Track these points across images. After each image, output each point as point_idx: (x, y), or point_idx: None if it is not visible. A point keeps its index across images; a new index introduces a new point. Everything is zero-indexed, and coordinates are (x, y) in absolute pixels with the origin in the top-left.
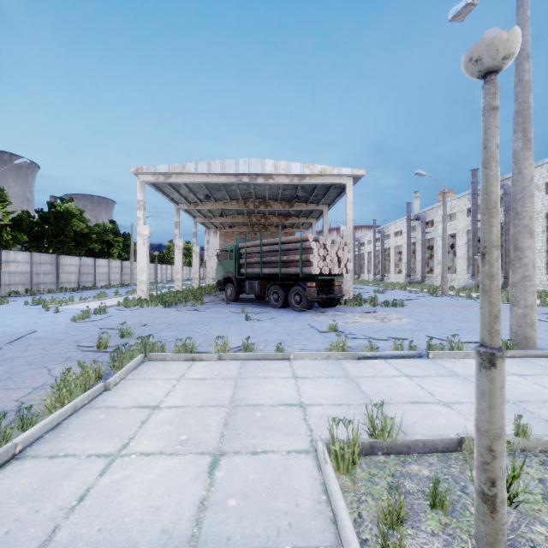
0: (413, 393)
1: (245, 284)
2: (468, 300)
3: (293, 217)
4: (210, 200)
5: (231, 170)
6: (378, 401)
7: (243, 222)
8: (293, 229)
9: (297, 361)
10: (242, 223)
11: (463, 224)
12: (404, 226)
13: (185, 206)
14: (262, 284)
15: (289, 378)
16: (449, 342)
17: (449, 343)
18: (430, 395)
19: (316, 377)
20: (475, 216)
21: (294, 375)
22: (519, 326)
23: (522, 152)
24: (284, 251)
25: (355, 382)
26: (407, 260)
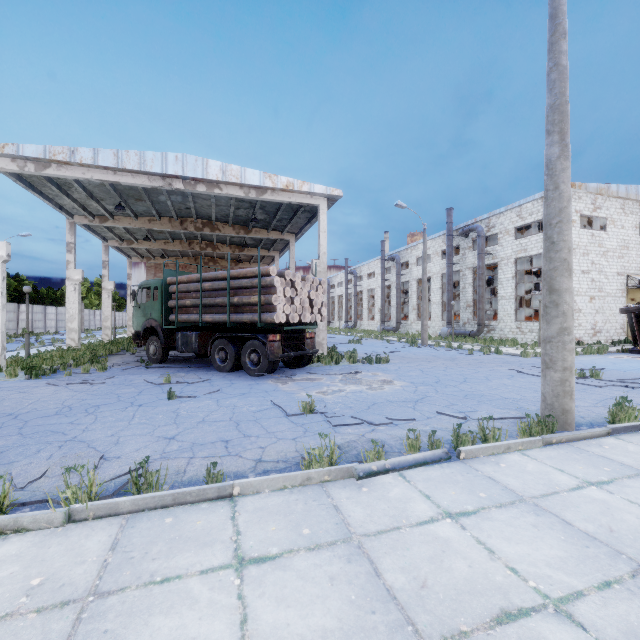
0: (485, 576)
1: (176, 337)
2: (450, 350)
3: (250, 248)
4: (126, 215)
5: (155, 168)
6: (431, 630)
7: (182, 251)
8: (250, 263)
9: (247, 500)
10: (181, 253)
11: (438, 267)
12: (378, 267)
13: (84, 220)
14: (202, 337)
15: (226, 571)
16: (481, 427)
17: (481, 429)
18: (515, 575)
19: (286, 551)
20: (450, 258)
21: (237, 554)
22: (556, 396)
23: (559, 161)
24: (235, 289)
25: (367, 555)
26: (381, 305)
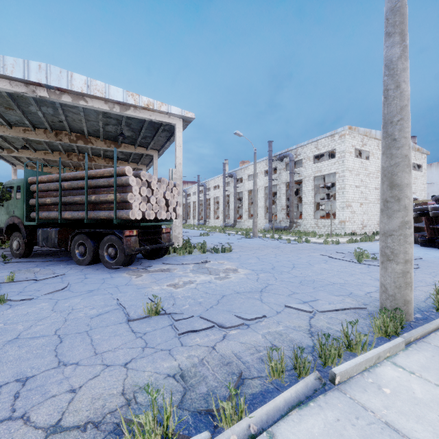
0: None
1: (37, 233)
2: (274, 240)
3: (122, 162)
4: (0, 123)
5: (16, 73)
6: None
7: (63, 161)
8: None
9: None
10: (63, 164)
11: (262, 182)
12: (221, 181)
13: None
14: (63, 233)
15: None
16: (345, 332)
17: (345, 335)
18: None
19: None
20: (271, 176)
21: None
22: (398, 287)
23: (401, 61)
24: (94, 188)
25: None
26: (223, 208)
